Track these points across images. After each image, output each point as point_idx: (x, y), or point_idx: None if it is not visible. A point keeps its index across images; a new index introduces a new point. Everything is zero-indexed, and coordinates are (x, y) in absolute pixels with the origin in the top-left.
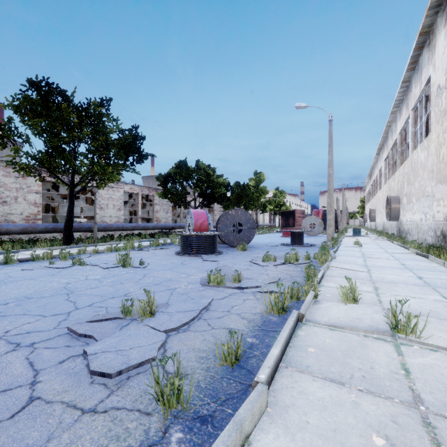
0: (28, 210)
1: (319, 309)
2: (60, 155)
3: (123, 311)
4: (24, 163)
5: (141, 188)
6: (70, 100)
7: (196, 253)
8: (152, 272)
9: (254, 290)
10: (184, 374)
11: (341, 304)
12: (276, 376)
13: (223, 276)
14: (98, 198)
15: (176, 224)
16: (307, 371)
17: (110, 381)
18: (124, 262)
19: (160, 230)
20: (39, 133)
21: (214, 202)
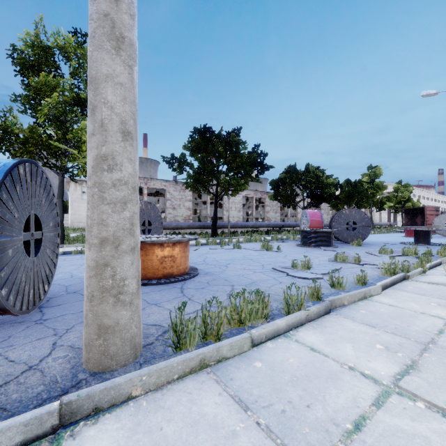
0: (185, 213)
1: (424, 277)
2: (211, 175)
3: (292, 265)
4: (191, 183)
5: (255, 193)
6: (221, 138)
7: (315, 246)
8: (289, 254)
9: (372, 267)
10: (343, 276)
11: (445, 277)
12: (386, 290)
13: (346, 257)
14: (225, 202)
15: (285, 223)
16: (405, 291)
17: (306, 282)
18: (267, 247)
19: (270, 228)
20: (201, 162)
21: (322, 201)
